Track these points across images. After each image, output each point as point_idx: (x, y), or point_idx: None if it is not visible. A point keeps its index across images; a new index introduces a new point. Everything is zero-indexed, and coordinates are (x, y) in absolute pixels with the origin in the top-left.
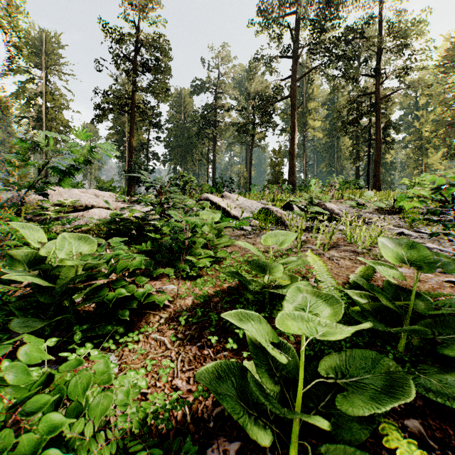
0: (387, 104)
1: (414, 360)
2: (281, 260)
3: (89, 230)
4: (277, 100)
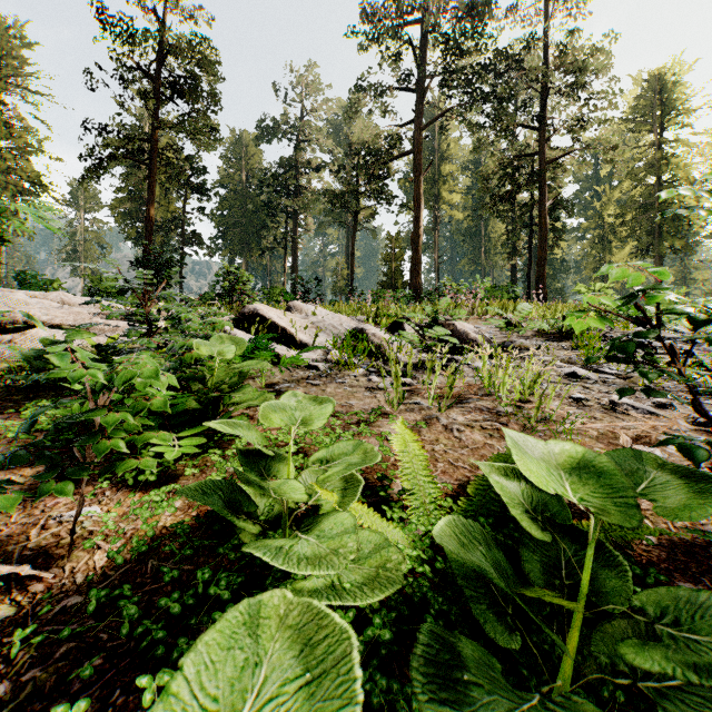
0: (555, 173)
1: None
2: (324, 452)
3: (12, 370)
4: (393, 157)
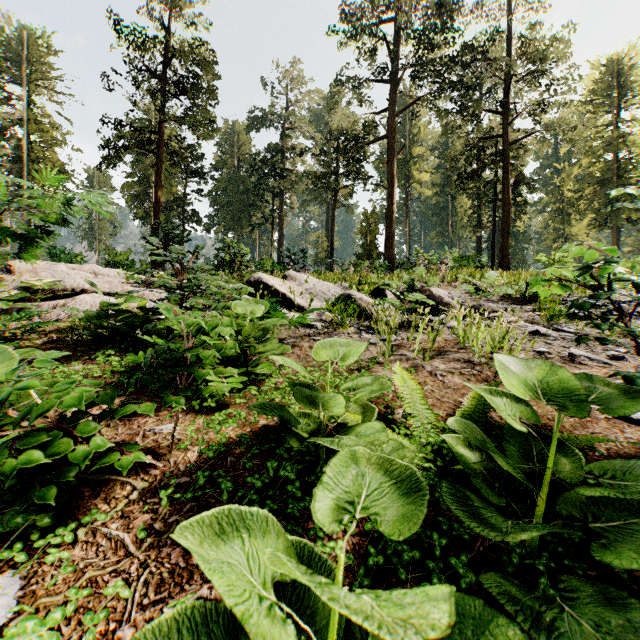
0: (518, 152)
1: (553, 568)
2: (348, 383)
3: (70, 328)
4: (369, 142)
